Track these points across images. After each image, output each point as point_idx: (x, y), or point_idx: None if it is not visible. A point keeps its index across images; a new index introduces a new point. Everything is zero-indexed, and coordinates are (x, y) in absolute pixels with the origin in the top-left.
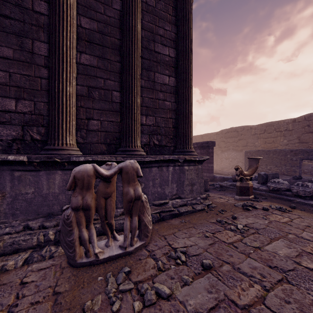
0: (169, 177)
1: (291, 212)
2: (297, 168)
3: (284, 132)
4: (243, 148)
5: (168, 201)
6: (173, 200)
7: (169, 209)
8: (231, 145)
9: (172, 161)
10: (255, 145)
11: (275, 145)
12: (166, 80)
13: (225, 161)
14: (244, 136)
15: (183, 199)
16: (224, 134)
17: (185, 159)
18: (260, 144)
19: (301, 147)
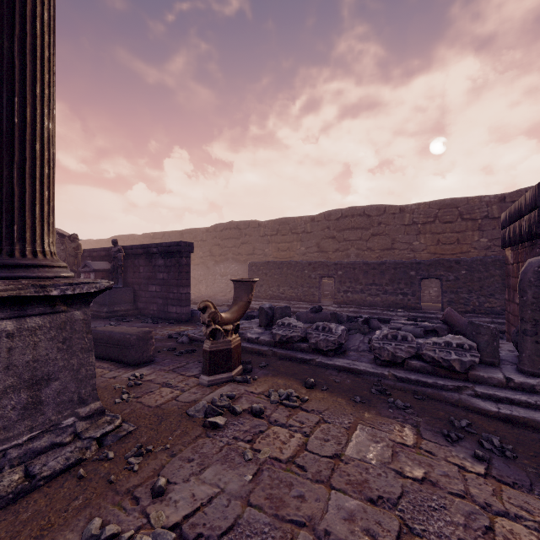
0: None
1: (307, 401)
2: (316, 290)
3: (301, 235)
4: (248, 257)
5: None
6: None
7: None
8: (230, 251)
9: None
10: (264, 254)
11: (290, 255)
12: None
13: (220, 279)
14: (249, 237)
15: None
16: (220, 233)
17: None
18: (272, 252)
19: (321, 258)
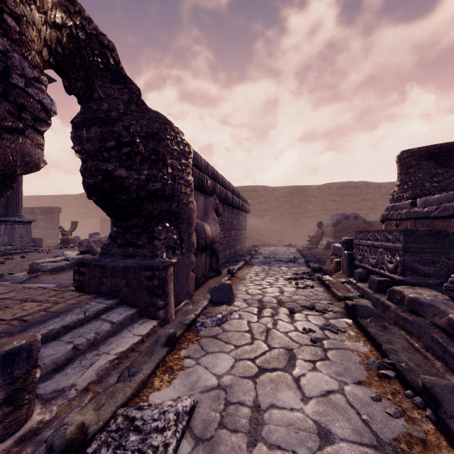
0: (2, 232)
1: None
2: None
3: None
4: (104, 215)
5: (1, 247)
6: (6, 246)
7: (2, 251)
8: (92, 211)
9: (5, 221)
10: None
11: None
12: None
13: (84, 229)
14: None
15: (14, 246)
16: (85, 199)
17: (16, 220)
18: None
19: None
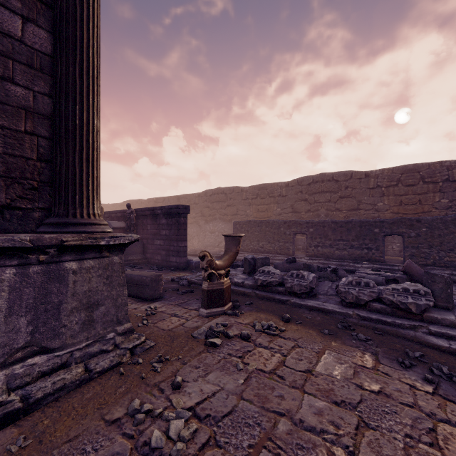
0: (1, 299)
1: (284, 331)
2: (290, 244)
3: (278, 198)
4: (232, 217)
5: None
6: (18, 364)
7: None
8: (218, 212)
9: (11, 251)
10: (246, 214)
11: (268, 215)
12: (13, 26)
13: (209, 235)
14: (234, 200)
15: (56, 351)
16: (209, 197)
17: (62, 243)
18: (252, 213)
19: (295, 218)
